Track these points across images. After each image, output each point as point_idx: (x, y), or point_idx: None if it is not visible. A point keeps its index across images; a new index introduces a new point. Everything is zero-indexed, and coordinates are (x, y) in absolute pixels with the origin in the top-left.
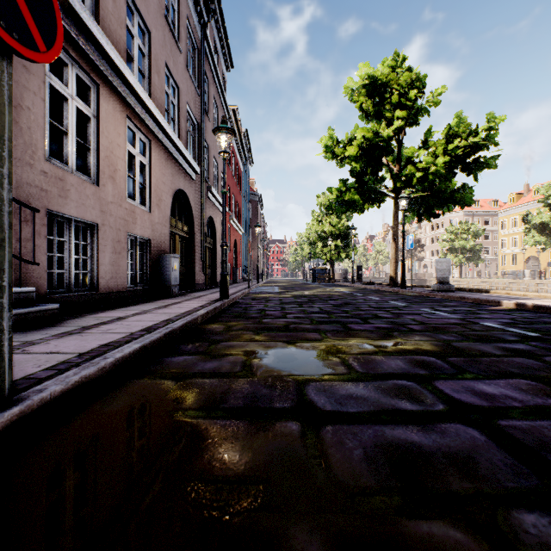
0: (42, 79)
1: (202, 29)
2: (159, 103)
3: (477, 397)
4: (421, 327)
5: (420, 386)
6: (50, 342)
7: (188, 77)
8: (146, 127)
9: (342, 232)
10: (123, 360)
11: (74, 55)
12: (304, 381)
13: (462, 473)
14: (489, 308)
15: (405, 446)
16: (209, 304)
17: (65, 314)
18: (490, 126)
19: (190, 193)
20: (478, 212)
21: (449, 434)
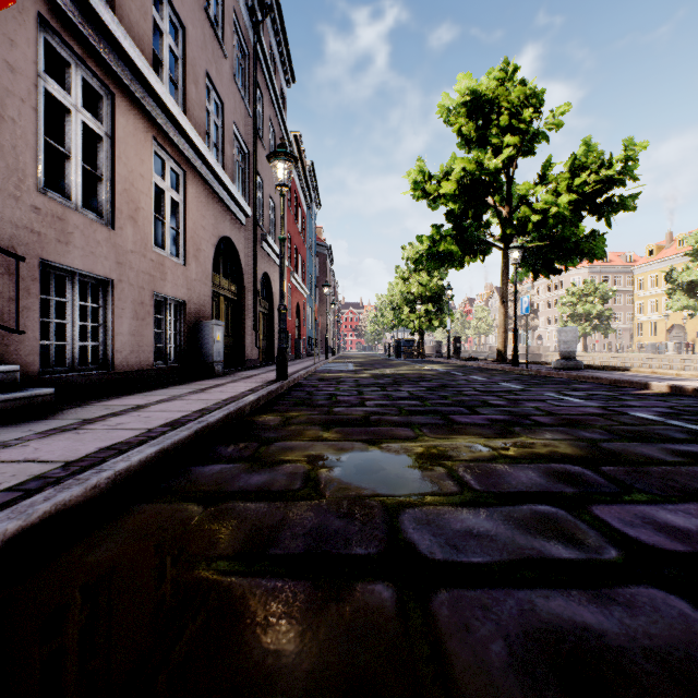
0: (33, 81)
1: (255, 30)
2: (197, 123)
3: (664, 534)
4: (550, 419)
5: (572, 516)
6: (29, 443)
7: (237, 90)
8: (180, 154)
9: (434, 294)
10: (129, 472)
11: (79, 52)
12: (396, 507)
13: (690, 696)
14: (634, 392)
15: (574, 634)
16: (262, 387)
17: (65, 401)
18: (627, 156)
19: (239, 241)
20: (607, 268)
21: (642, 608)
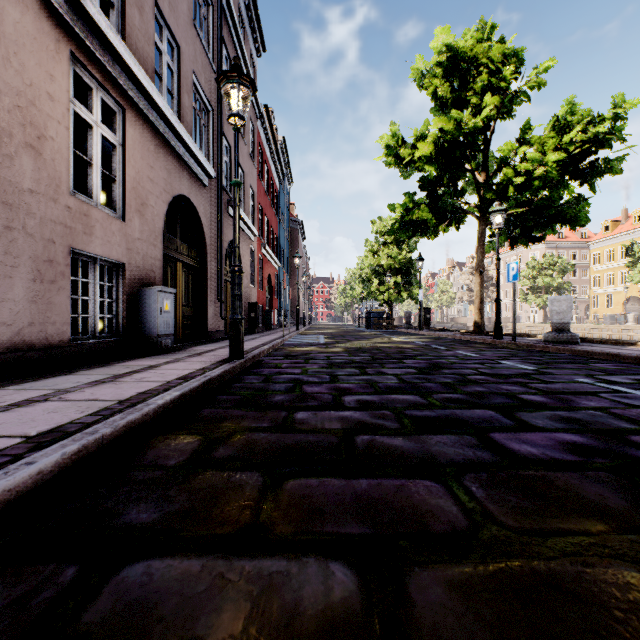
0: None
1: None
2: (142, 56)
3: None
4: None
5: None
6: None
7: (197, 38)
8: (115, 85)
9: (403, 266)
10: None
11: None
12: None
13: None
14: None
15: None
16: (203, 371)
17: None
18: (615, 115)
19: (200, 203)
20: (563, 244)
21: None
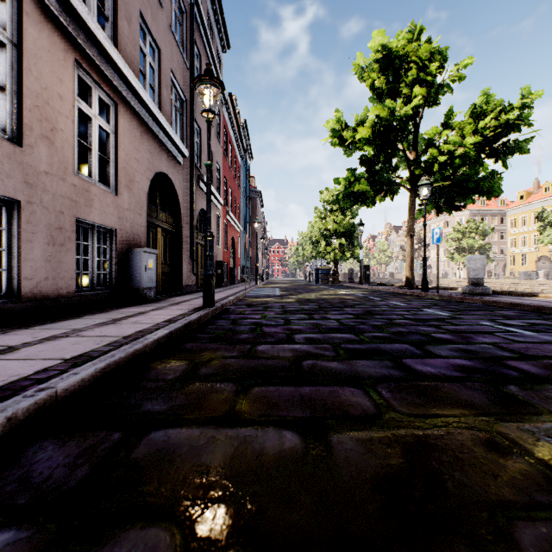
0: None
1: None
2: (130, 59)
3: None
4: (537, 367)
5: None
6: None
7: (174, 41)
8: (109, 84)
9: (347, 230)
10: None
11: None
12: None
13: None
14: None
15: None
16: (183, 316)
17: None
18: (523, 104)
19: (176, 178)
20: (484, 210)
21: None
